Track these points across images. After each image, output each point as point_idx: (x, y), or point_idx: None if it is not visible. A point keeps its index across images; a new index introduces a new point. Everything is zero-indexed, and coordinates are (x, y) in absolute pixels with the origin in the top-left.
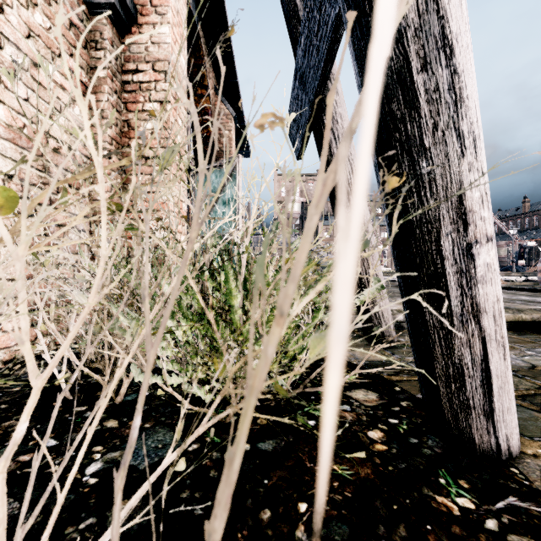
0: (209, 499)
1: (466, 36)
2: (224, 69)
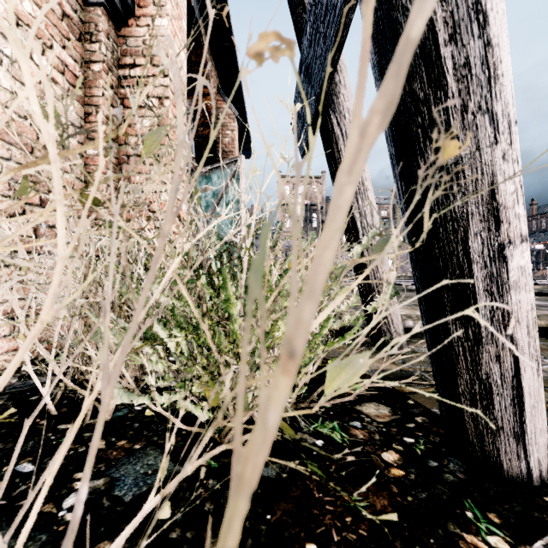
0: (202, 540)
1: (502, 2)
2: (213, 13)
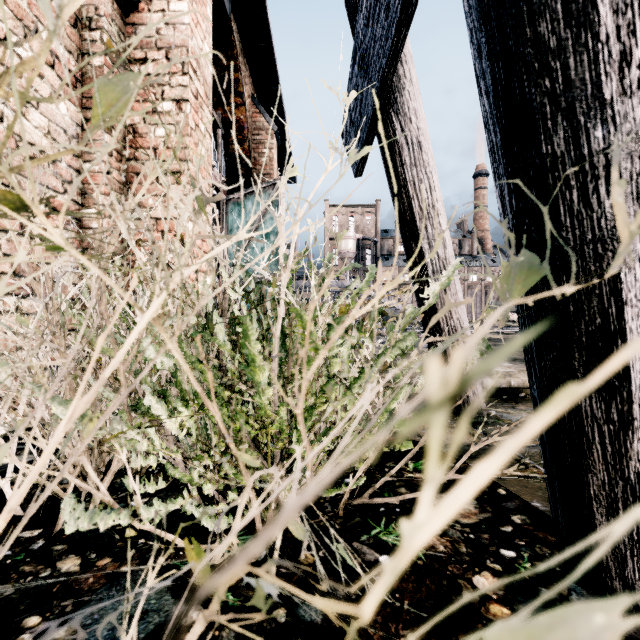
0: None
1: None
2: None
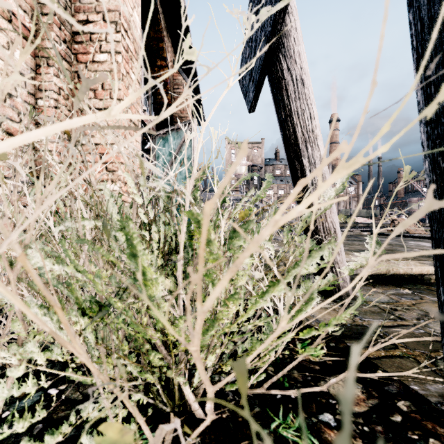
0: None
1: None
2: None
